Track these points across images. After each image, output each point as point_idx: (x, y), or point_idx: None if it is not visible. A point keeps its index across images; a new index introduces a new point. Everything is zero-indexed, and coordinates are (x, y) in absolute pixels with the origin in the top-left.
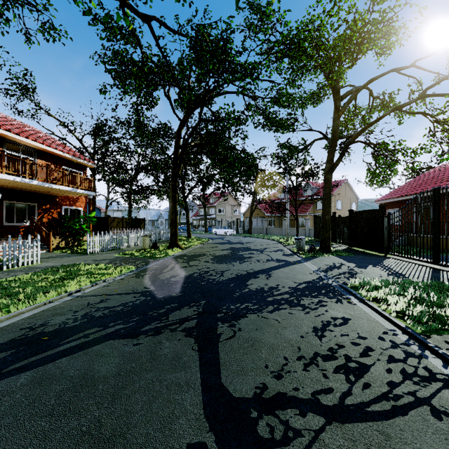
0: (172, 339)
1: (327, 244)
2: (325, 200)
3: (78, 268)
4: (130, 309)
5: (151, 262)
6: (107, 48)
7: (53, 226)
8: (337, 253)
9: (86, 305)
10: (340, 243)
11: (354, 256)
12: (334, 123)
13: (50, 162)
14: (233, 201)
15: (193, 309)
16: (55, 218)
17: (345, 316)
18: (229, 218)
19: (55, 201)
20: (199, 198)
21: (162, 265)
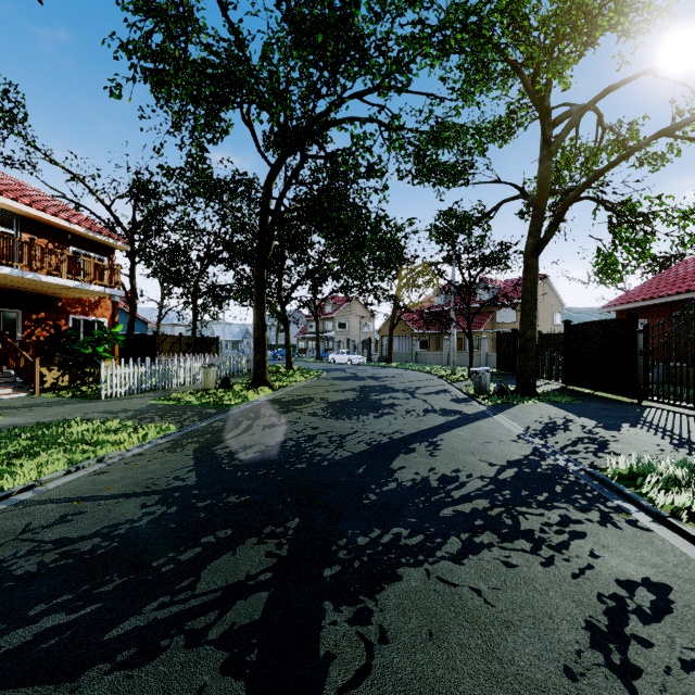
0: (181, 687)
1: (530, 381)
2: (526, 302)
3: (60, 430)
4: (115, 546)
5: (211, 414)
6: (134, 24)
7: (47, 350)
8: (550, 398)
9: (17, 533)
10: (546, 378)
11: (583, 403)
12: (542, 166)
13: (47, 239)
14: (362, 310)
15: (266, 549)
16: (50, 335)
17: (650, 576)
18: (355, 337)
19: (56, 307)
20: (307, 305)
21: (229, 422)
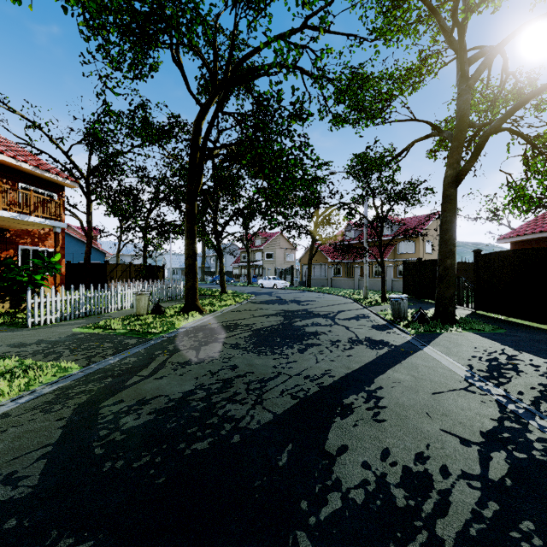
0: None
1: (449, 309)
2: (445, 232)
3: None
4: None
5: (129, 346)
6: None
7: None
8: (471, 326)
9: None
10: None
11: (509, 333)
12: (461, 99)
13: None
14: (285, 243)
15: None
16: None
17: None
18: (280, 265)
19: (4, 237)
20: (240, 239)
21: (143, 357)
